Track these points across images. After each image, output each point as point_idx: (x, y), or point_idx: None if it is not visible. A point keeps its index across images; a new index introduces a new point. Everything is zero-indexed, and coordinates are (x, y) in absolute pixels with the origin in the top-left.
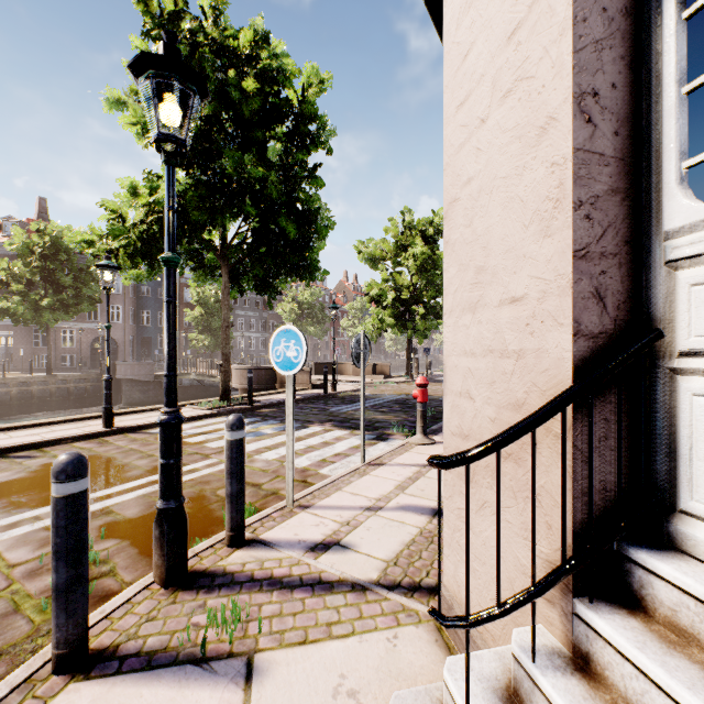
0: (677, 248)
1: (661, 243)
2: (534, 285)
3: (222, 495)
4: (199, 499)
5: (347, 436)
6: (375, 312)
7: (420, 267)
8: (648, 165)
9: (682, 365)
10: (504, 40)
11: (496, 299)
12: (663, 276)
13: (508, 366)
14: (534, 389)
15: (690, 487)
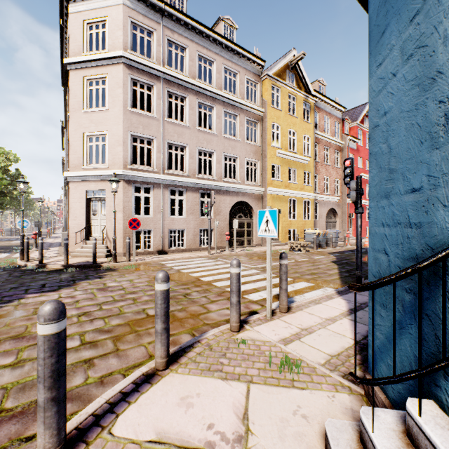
0: (92, 218)
1: (91, 217)
2: (82, 219)
3: None
4: None
5: None
6: None
7: None
8: (90, 212)
9: (92, 225)
10: (79, 197)
11: (78, 220)
12: (91, 219)
13: (80, 226)
14: (82, 227)
15: (93, 232)
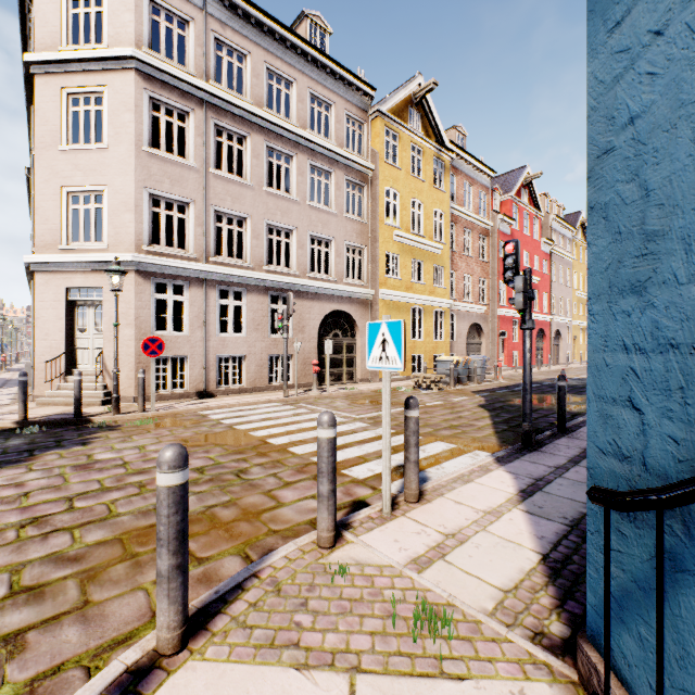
0: (78, 336)
1: (76, 335)
2: (60, 338)
3: None
4: None
5: None
6: None
7: None
8: (75, 326)
9: (78, 349)
10: (54, 300)
11: (52, 339)
12: (76, 339)
13: (55, 350)
14: (60, 352)
15: (79, 362)
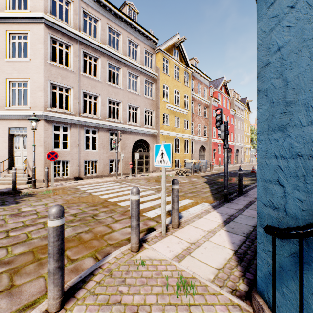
0: (15, 151)
1: (14, 150)
2: (5, 152)
3: None
4: None
5: None
6: None
7: None
8: (13, 146)
9: (15, 157)
10: (2, 133)
11: (1, 152)
12: (14, 152)
13: (3, 157)
14: (5, 159)
15: (15, 163)
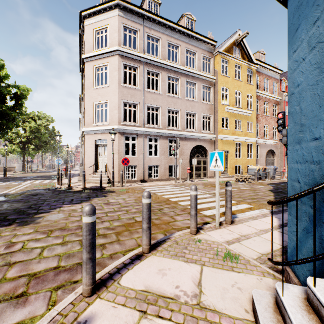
0: (98, 157)
1: (98, 157)
2: (93, 158)
3: (43, 184)
4: (40, 185)
5: (45, 180)
6: (10, 146)
7: (31, 130)
8: (98, 154)
9: (99, 162)
10: (91, 144)
11: (90, 159)
12: (98, 159)
13: (91, 163)
14: (93, 164)
15: (99, 167)
